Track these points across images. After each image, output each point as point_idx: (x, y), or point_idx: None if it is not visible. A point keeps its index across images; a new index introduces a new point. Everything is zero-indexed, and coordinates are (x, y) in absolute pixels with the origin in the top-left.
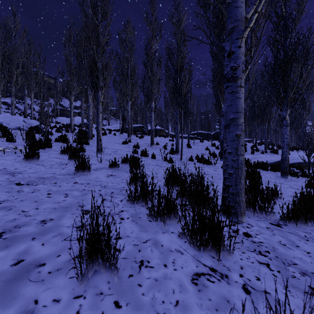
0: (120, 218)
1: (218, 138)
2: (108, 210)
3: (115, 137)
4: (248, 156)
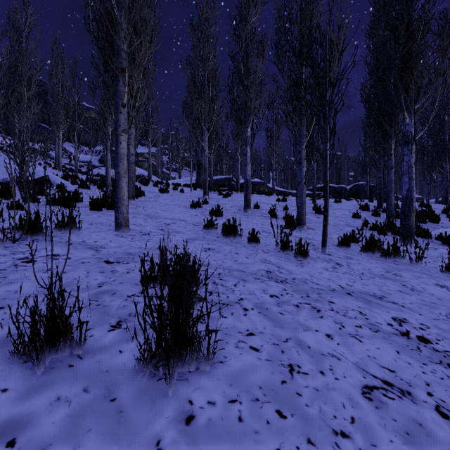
0: None
1: (358, 196)
2: None
3: (181, 196)
4: None
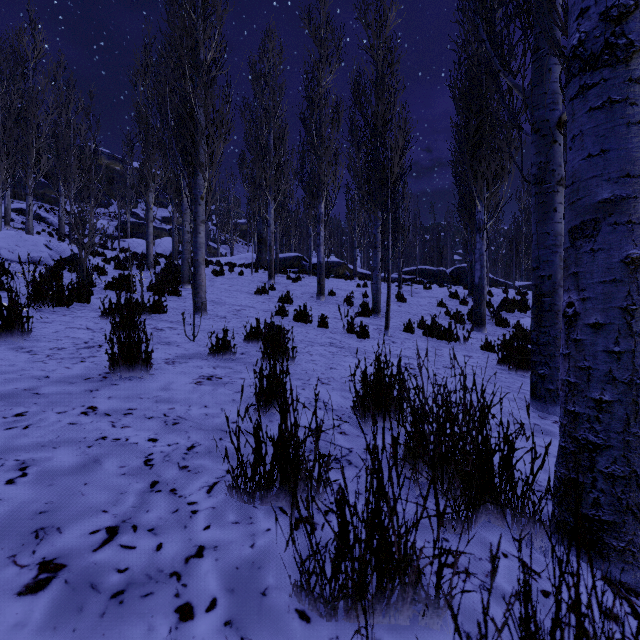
0: (179, 609)
1: (460, 281)
2: (145, 549)
3: (241, 280)
4: None
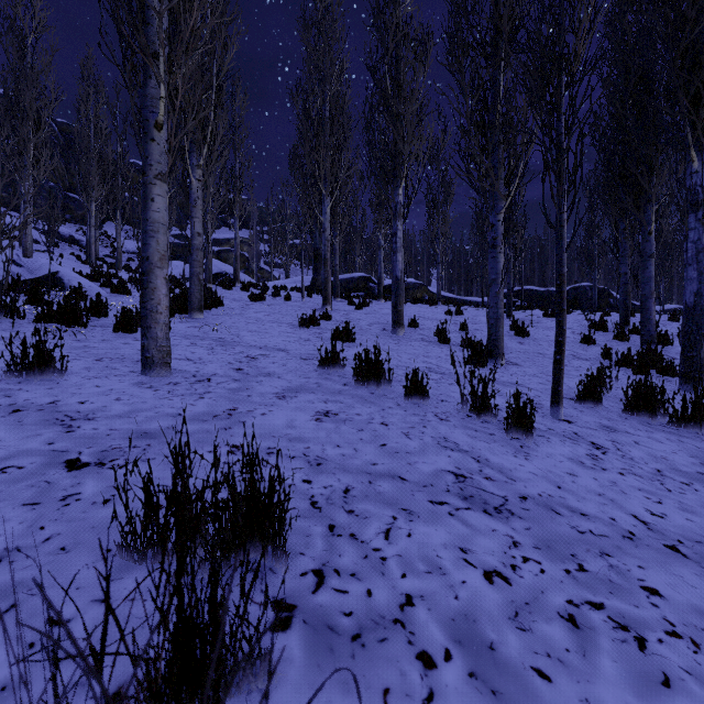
0: None
1: (579, 305)
2: None
3: (285, 306)
4: None
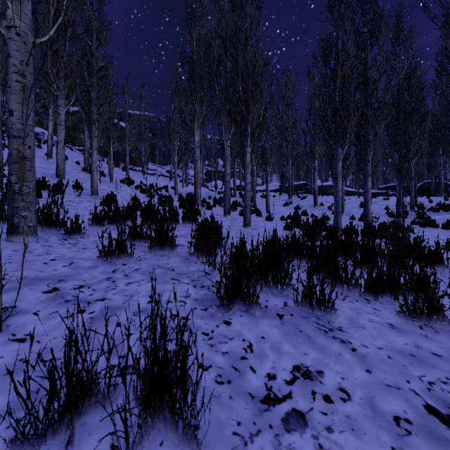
0: None
1: (428, 192)
2: None
3: (274, 199)
4: (445, 216)
